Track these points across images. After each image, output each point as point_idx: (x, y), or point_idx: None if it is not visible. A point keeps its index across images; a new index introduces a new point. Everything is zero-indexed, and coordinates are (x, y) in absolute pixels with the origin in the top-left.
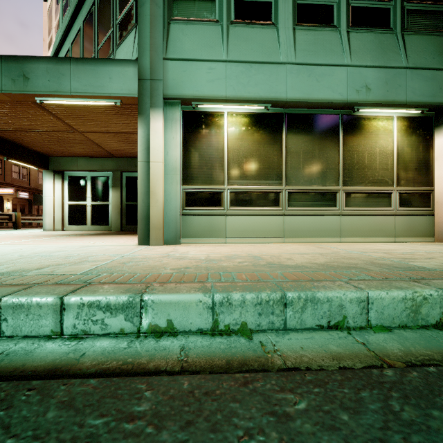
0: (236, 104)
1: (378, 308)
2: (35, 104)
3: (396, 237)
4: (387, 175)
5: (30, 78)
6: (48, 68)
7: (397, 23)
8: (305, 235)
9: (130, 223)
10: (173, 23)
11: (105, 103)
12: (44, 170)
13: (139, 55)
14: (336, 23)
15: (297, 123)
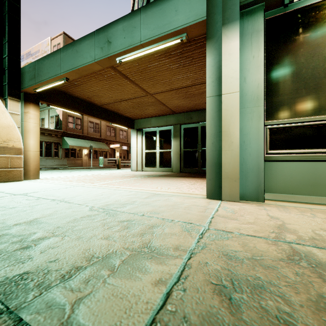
0: None
1: None
2: (121, 75)
3: None
4: None
5: (111, 42)
6: (124, 27)
7: None
8: None
9: (186, 166)
10: None
11: (171, 43)
12: (131, 129)
13: None
14: None
15: None
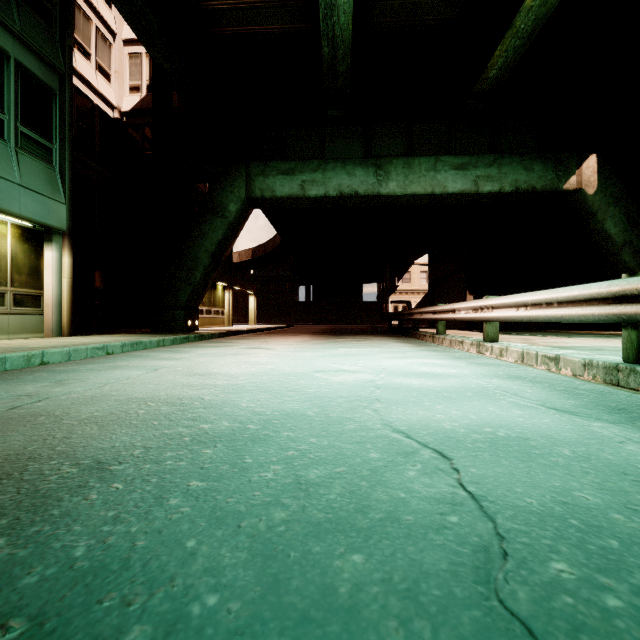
0: None
1: (11, 361)
2: None
3: (10, 335)
4: (1, 276)
5: None
6: None
7: (12, 138)
8: None
9: None
10: None
11: None
12: None
13: None
14: None
15: None
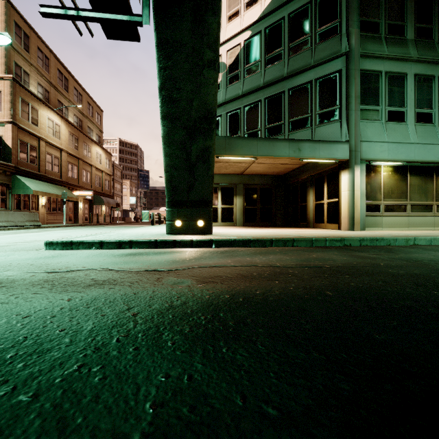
0: (390, 162)
1: None
2: None
3: None
4: None
5: (301, 150)
6: (309, 145)
7: None
8: (418, 226)
9: (248, 221)
10: (360, 122)
11: (331, 161)
12: None
13: (349, 139)
14: (433, 122)
15: (415, 170)
